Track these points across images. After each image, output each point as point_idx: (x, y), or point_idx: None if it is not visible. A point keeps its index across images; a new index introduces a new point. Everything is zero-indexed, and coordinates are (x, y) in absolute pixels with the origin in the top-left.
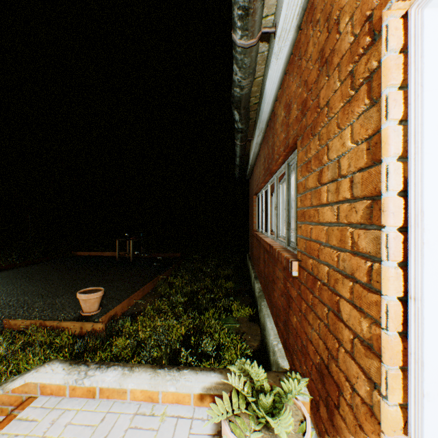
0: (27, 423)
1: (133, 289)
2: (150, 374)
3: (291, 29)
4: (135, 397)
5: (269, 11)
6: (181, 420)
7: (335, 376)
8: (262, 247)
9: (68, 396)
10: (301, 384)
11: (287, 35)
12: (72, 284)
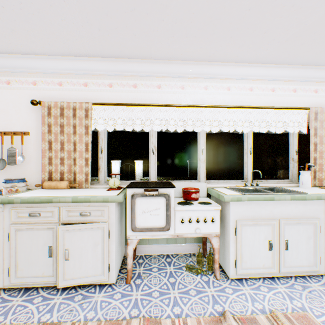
0: None
1: None
2: None
3: None
4: None
5: None
6: None
7: None
8: None
9: None
10: None
11: None
12: None
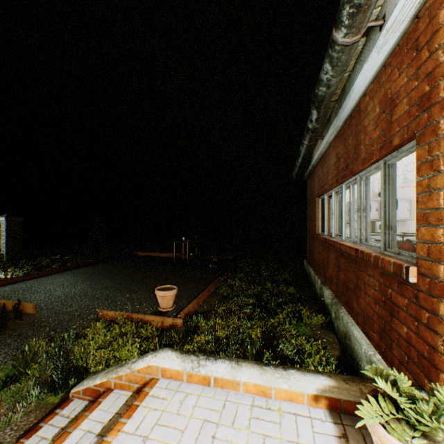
0: (160, 400)
1: (196, 289)
2: (258, 370)
3: (405, 20)
4: (247, 390)
5: (376, 4)
6: (299, 417)
7: None
8: (333, 251)
9: (185, 381)
10: None
11: (399, 26)
12: (142, 281)
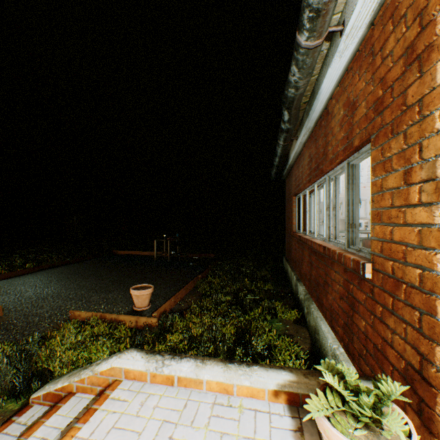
0: (120, 403)
1: (175, 288)
2: (222, 368)
3: (362, 26)
4: (210, 388)
5: (336, 9)
6: (259, 413)
7: (433, 381)
8: (307, 249)
9: (149, 382)
10: (403, 386)
11: (357, 32)
12: (120, 281)
